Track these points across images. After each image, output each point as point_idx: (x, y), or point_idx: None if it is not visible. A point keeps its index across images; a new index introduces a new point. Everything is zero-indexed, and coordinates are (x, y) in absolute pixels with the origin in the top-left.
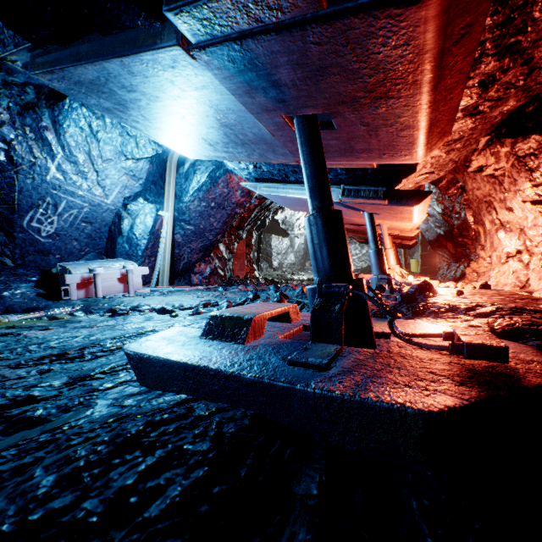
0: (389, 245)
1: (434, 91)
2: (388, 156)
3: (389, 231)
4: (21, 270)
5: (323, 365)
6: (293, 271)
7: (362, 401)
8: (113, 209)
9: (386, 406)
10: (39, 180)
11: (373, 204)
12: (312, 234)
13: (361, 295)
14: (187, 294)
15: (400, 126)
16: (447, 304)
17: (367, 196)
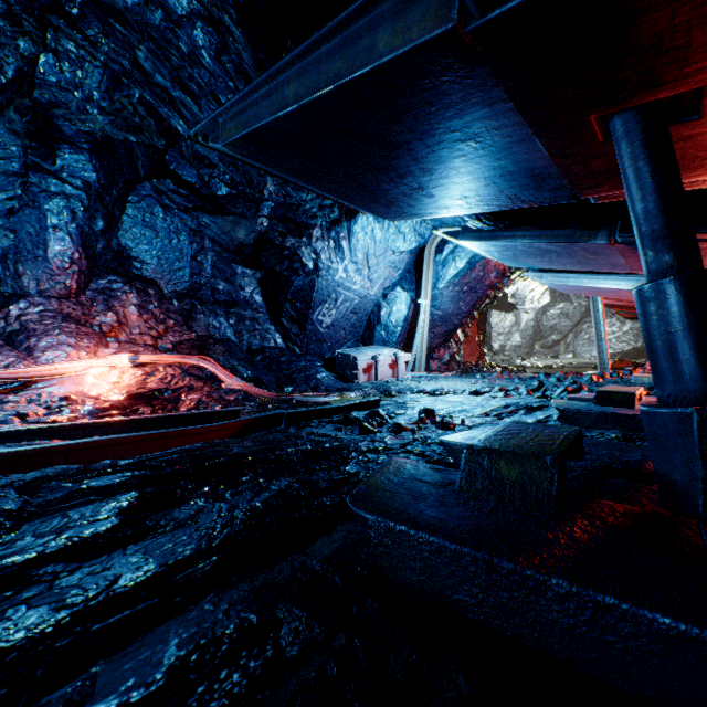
0: None
1: None
2: None
3: None
4: (309, 357)
5: None
6: (518, 355)
7: None
8: (374, 299)
9: None
10: (330, 281)
11: None
12: None
13: None
14: (452, 380)
15: None
16: None
17: None
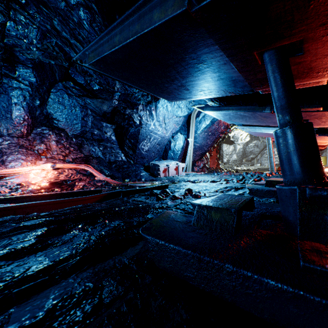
0: None
1: None
2: (326, 126)
3: None
4: (137, 165)
5: None
6: (235, 164)
7: None
8: (168, 138)
9: None
10: (147, 129)
11: None
12: None
13: None
14: (203, 176)
15: None
16: None
17: None
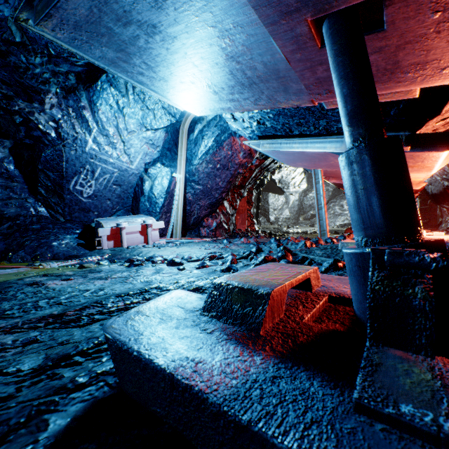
0: None
1: None
2: None
3: None
4: (69, 224)
5: None
6: (288, 225)
7: None
8: (137, 173)
9: None
10: (80, 151)
11: None
12: (354, 175)
13: None
14: (196, 245)
15: None
16: None
17: None
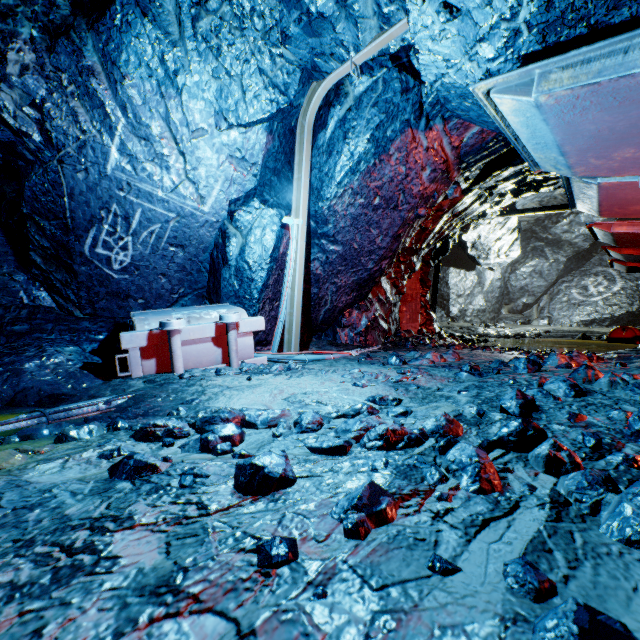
0: None
1: None
2: None
3: None
4: (86, 323)
5: None
6: (482, 321)
7: None
8: (214, 222)
9: None
10: (95, 174)
11: None
12: None
13: None
14: (331, 371)
15: None
16: None
17: None
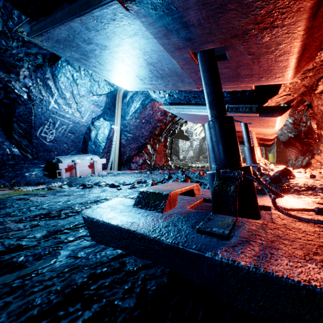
0: (256, 144)
1: (314, 17)
2: (265, 79)
3: (256, 135)
4: (36, 161)
5: (226, 235)
6: (192, 161)
7: (267, 275)
8: (86, 125)
9: (292, 282)
10: (45, 109)
11: (248, 116)
12: (211, 134)
13: (251, 179)
14: (128, 175)
15: (279, 52)
16: (306, 184)
17: (244, 111)
